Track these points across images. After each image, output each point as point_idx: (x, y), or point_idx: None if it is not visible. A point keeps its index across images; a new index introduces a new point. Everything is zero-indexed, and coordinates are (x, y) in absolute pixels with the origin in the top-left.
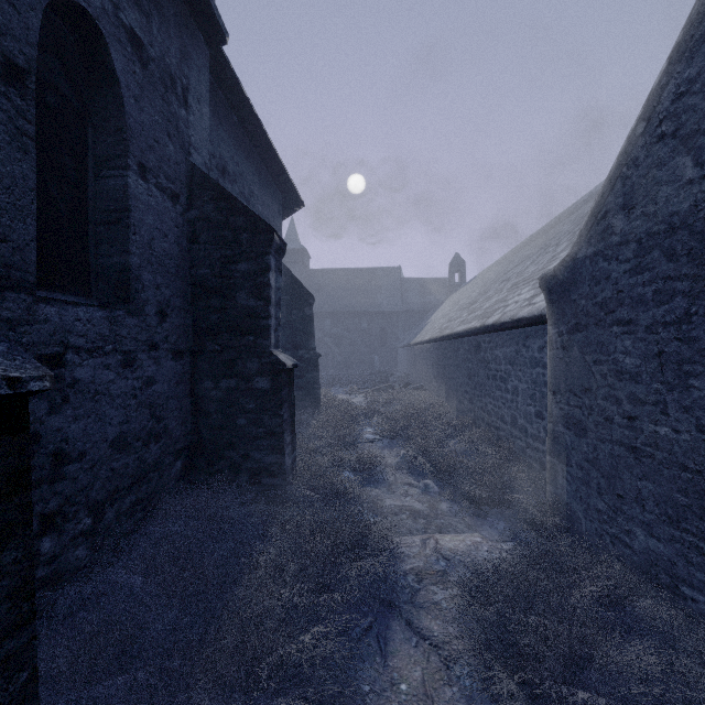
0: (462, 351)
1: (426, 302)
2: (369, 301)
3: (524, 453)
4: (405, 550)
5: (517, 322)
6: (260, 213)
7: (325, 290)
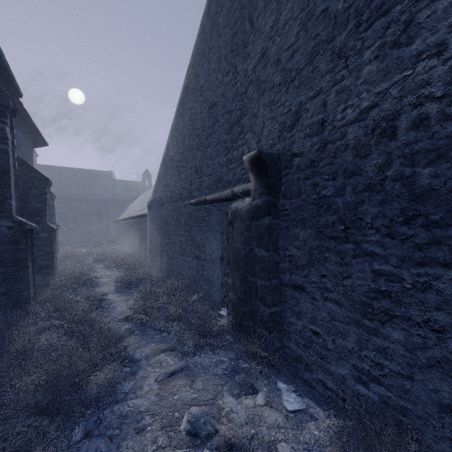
0: (136, 224)
1: (129, 195)
2: (89, 191)
3: None
4: (102, 280)
5: (146, 214)
6: (23, 152)
7: (52, 181)
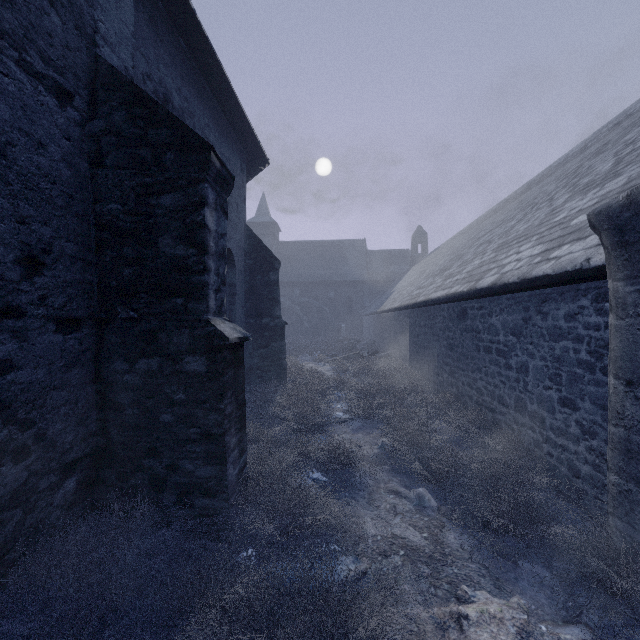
0: (440, 319)
1: (390, 272)
2: (336, 271)
3: (539, 448)
4: None
5: (531, 282)
6: None
7: (294, 261)
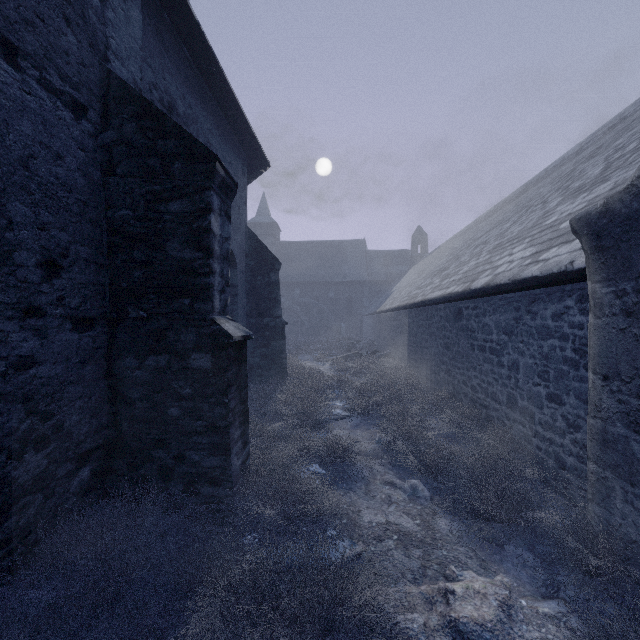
0: (437, 319)
1: (390, 272)
2: (336, 271)
3: (529, 442)
4: (401, 618)
5: (521, 283)
6: None
7: (294, 261)
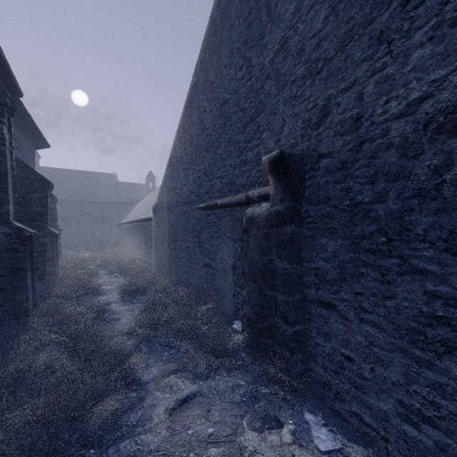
0: (140, 228)
1: (132, 198)
2: (92, 194)
3: None
4: (105, 287)
5: (151, 218)
6: (24, 154)
7: (55, 183)
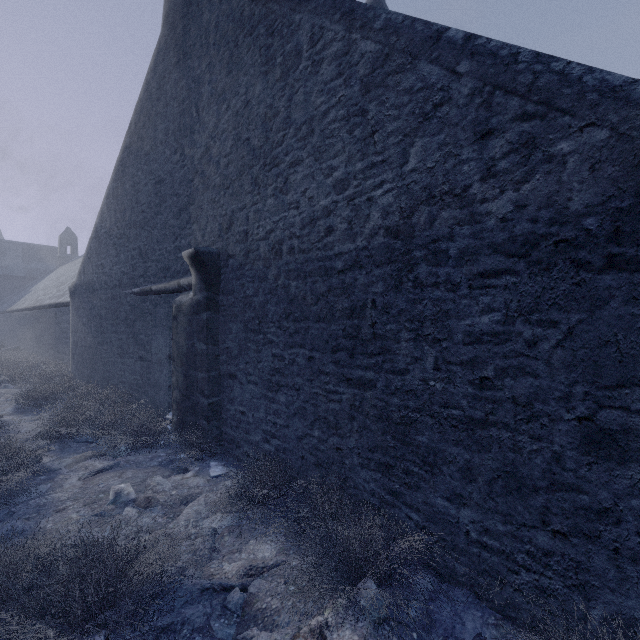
0: (48, 318)
1: (32, 268)
2: None
3: None
4: None
5: (68, 303)
6: None
7: None
